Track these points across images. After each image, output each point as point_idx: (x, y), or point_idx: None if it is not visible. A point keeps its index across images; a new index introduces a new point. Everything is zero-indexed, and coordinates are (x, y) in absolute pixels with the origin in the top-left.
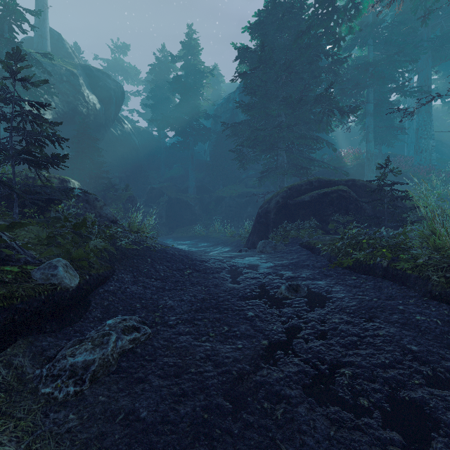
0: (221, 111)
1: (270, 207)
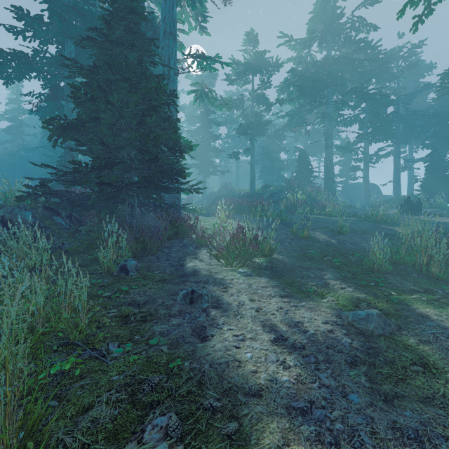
0: None
1: None
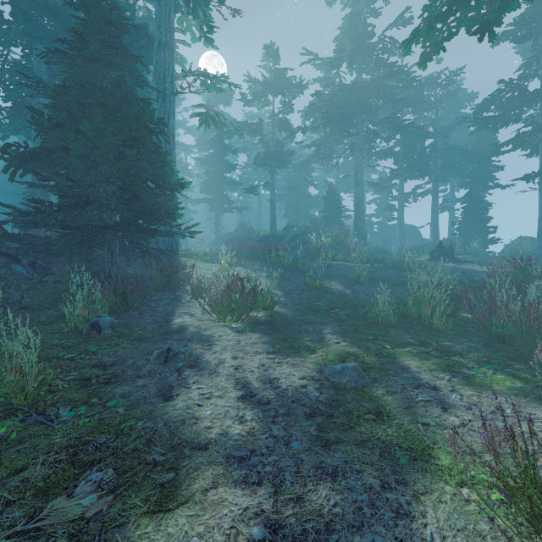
0: None
1: None
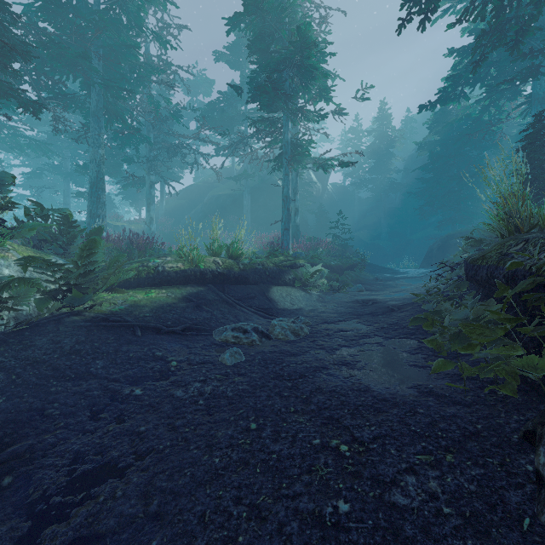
0: (412, 161)
1: (433, 247)
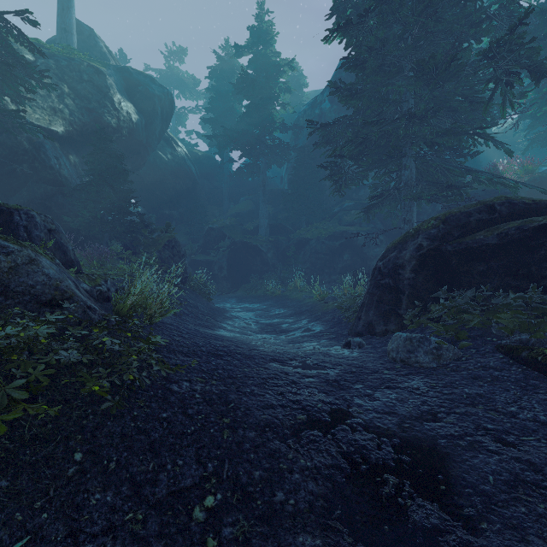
0: (303, 121)
1: (403, 256)
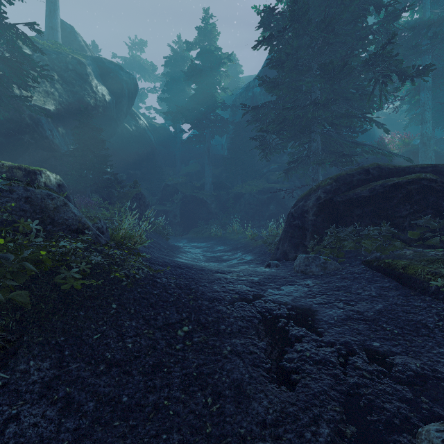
0: (239, 101)
1: (307, 205)
